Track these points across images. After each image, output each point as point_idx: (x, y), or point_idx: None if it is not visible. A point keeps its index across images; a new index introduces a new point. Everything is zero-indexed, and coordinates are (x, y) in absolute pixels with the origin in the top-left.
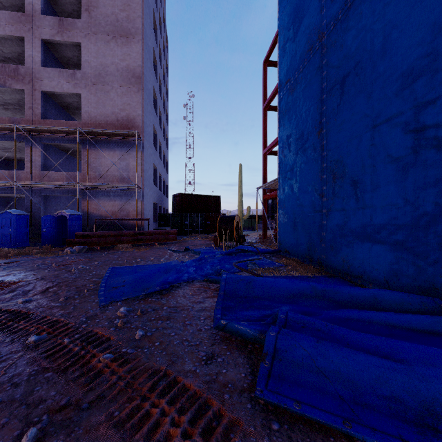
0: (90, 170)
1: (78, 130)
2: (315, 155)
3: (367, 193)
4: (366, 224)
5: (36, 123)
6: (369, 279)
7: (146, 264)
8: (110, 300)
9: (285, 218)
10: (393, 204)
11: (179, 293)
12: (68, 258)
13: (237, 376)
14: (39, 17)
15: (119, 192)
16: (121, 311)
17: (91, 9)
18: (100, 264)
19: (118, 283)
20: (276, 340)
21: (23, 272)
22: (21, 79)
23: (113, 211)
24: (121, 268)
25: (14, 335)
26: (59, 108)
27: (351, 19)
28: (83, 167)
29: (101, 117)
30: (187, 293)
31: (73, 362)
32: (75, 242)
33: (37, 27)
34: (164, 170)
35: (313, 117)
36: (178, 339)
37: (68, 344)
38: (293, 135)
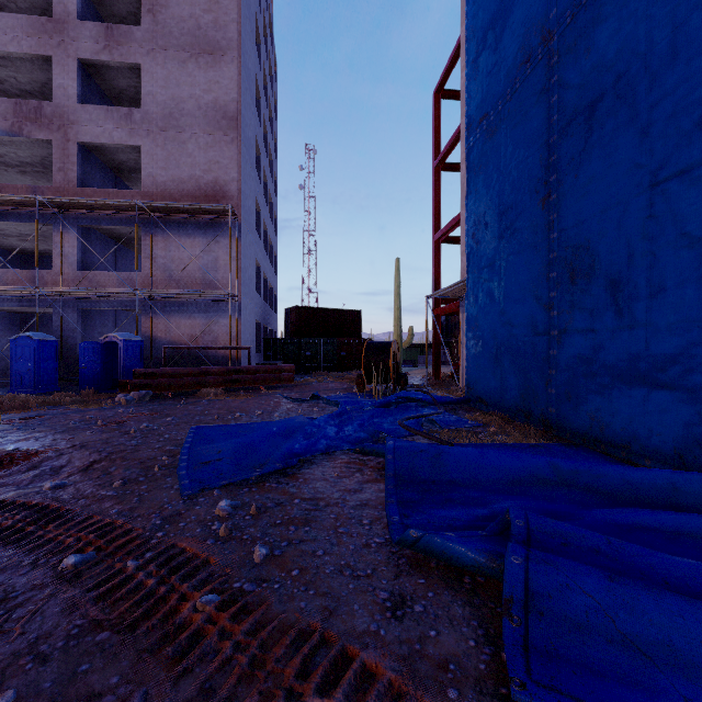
0: (156, 269)
1: (136, 204)
2: (535, 238)
3: (640, 301)
4: (637, 354)
5: (71, 193)
6: (644, 450)
7: (251, 421)
8: (200, 486)
9: (479, 346)
10: (693, 320)
11: (316, 474)
12: (122, 411)
13: (462, 646)
14: (74, 24)
15: (202, 304)
16: (221, 506)
17: (157, 9)
18: (175, 422)
19: (210, 455)
20: (526, 572)
21: (51, 434)
22: (46, 124)
23: (192, 335)
24: (212, 429)
25: (37, 553)
26: (106, 169)
27: (608, 2)
28: (145, 264)
29: (172, 184)
30: (329, 473)
31: (147, 610)
32: (133, 384)
33: (72, 41)
34: (271, 270)
35: (531, 175)
36: (332, 563)
37: (134, 573)
38: (494, 207)
